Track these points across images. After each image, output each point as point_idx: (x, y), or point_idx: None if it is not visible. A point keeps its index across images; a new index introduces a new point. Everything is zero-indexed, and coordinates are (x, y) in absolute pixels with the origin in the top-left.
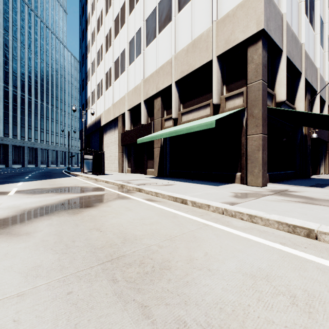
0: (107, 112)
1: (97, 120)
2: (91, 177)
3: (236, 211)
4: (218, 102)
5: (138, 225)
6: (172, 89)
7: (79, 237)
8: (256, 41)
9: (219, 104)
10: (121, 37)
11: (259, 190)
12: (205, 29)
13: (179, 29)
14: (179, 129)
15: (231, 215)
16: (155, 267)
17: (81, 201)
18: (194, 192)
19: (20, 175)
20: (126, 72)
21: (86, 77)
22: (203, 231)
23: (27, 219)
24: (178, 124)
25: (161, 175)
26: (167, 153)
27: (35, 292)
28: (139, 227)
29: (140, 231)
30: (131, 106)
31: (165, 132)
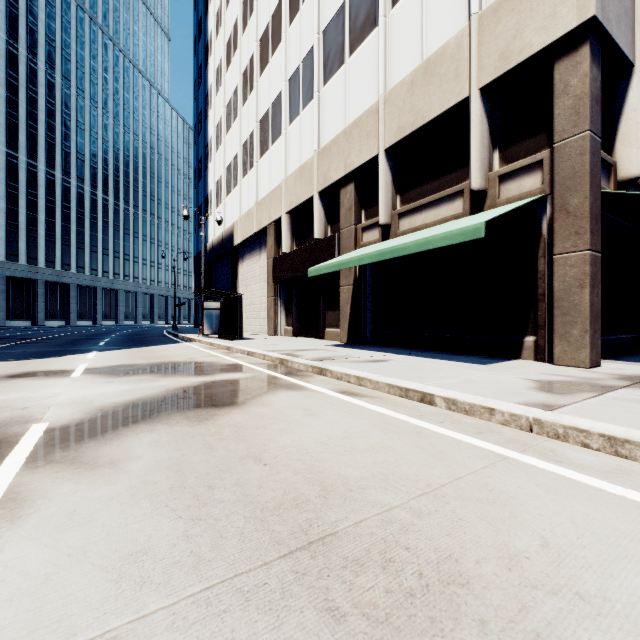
0: (245, 218)
1: (226, 235)
2: (218, 344)
3: (568, 425)
4: (483, 185)
5: (342, 453)
6: (380, 164)
7: (222, 477)
8: (576, 47)
9: (484, 189)
10: (272, 71)
11: (589, 377)
12: (452, 33)
13: (393, 41)
14: (399, 245)
15: (554, 435)
16: (426, 574)
17: (209, 392)
18: (440, 376)
19: (91, 338)
20: (283, 138)
21: (206, 154)
22: (503, 473)
23: (109, 429)
24: (392, 237)
25: (355, 341)
26: (367, 297)
27: (143, 633)
28: (346, 458)
29: (353, 468)
30: (293, 205)
31: (369, 253)
